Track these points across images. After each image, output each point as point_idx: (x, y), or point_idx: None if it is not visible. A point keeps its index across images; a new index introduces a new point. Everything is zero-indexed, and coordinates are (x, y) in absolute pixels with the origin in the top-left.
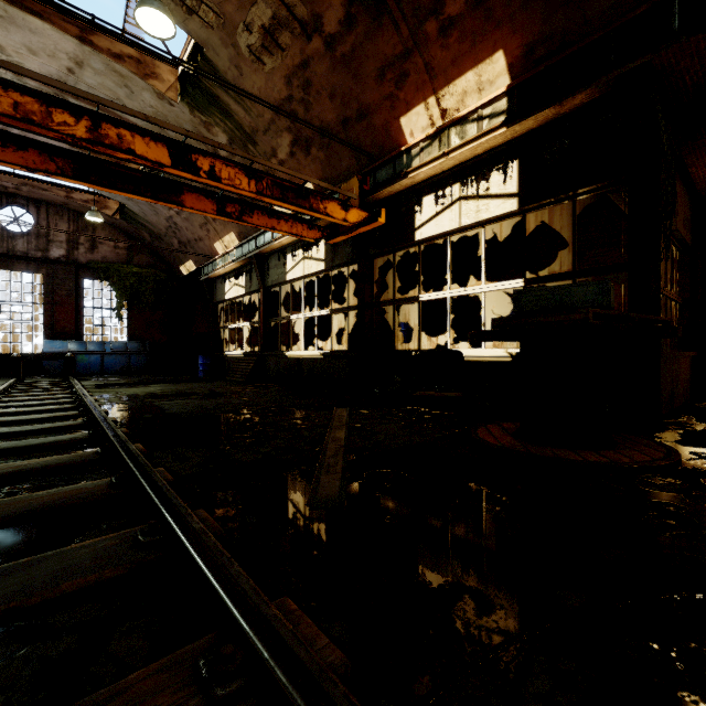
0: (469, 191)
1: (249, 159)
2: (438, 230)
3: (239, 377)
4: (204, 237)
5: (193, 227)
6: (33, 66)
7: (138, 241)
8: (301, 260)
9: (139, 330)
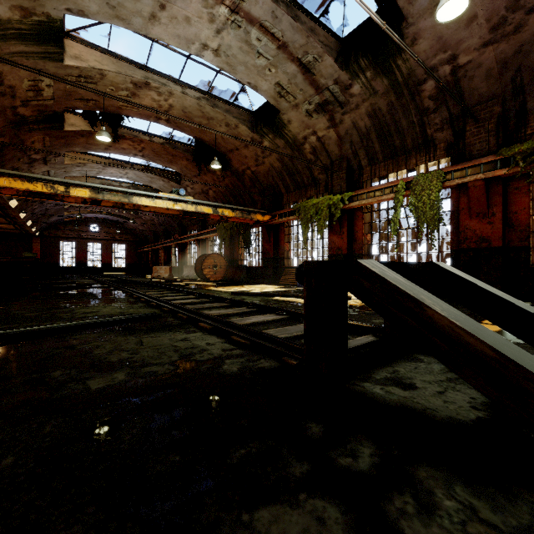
0: None
1: None
2: None
3: None
4: None
5: None
6: (196, 4)
7: None
8: None
9: None
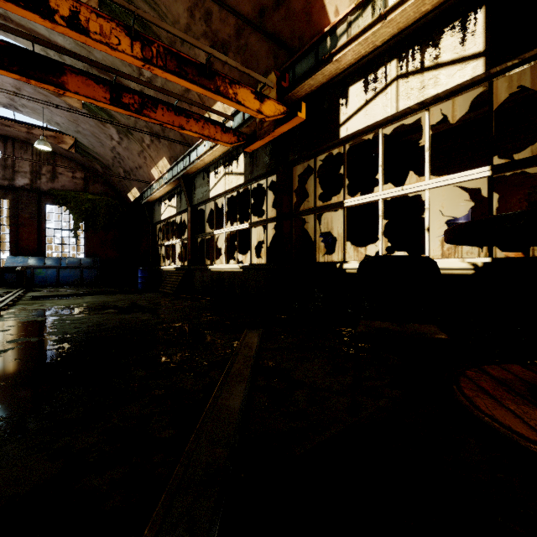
0: (410, 65)
1: (129, 9)
2: (368, 120)
3: (169, 289)
4: (143, 165)
5: (133, 156)
6: None
7: (93, 172)
8: (222, 177)
9: (94, 248)
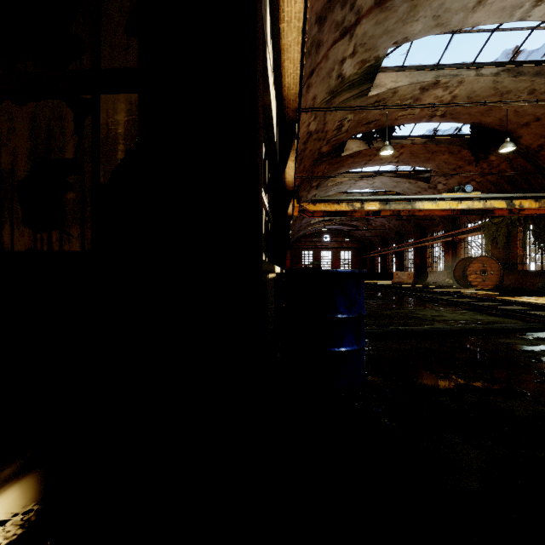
0: None
1: None
2: None
3: None
4: None
5: None
6: None
7: None
8: None
9: None
